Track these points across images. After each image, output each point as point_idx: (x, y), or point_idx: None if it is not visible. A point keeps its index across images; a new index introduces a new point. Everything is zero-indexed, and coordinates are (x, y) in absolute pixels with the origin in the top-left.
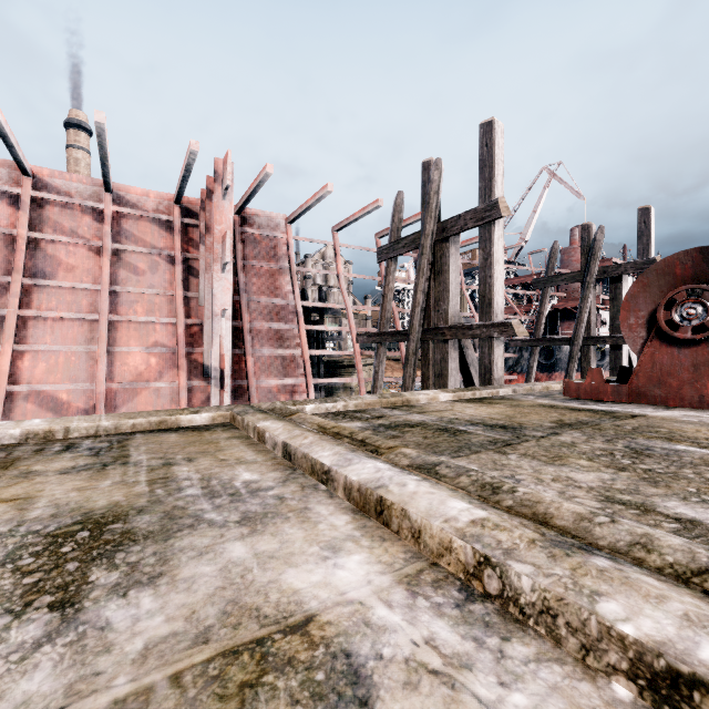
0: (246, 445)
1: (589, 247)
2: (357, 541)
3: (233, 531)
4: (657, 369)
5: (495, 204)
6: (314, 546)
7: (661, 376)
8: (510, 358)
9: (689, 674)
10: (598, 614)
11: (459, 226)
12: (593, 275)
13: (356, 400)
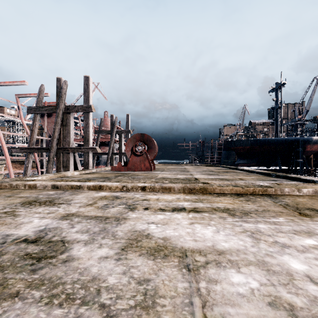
0: (28, 190)
1: (113, 123)
2: (100, 192)
3: (73, 196)
4: (133, 162)
5: (90, 106)
6: (93, 193)
7: (134, 163)
8: (82, 160)
9: (145, 186)
10: (137, 185)
11: (75, 110)
12: (114, 132)
13: (46, 176)
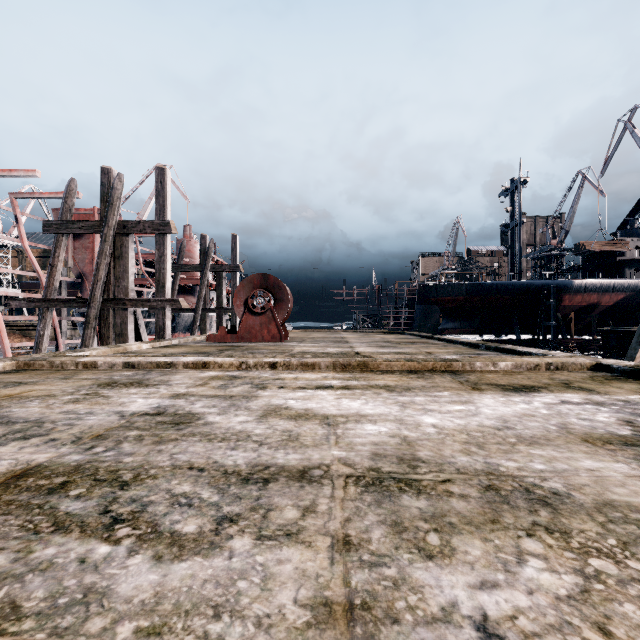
0: (85, 370)
1: (206, 250)
2: (205, 371)
3: (166, 376)
4: (248, 326)
5: (168, 223)
6: (196, 373)
7: (250, 329)
8: None
9: (275, 362)
10: (264, 361)
11: (139, 229)
12: (208, 269)
13: (96, 350)
